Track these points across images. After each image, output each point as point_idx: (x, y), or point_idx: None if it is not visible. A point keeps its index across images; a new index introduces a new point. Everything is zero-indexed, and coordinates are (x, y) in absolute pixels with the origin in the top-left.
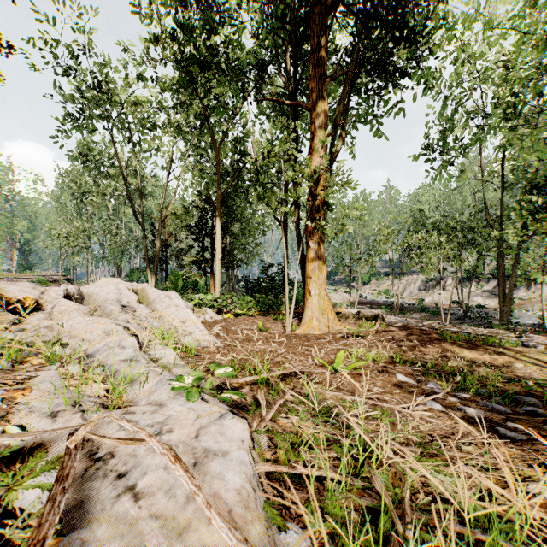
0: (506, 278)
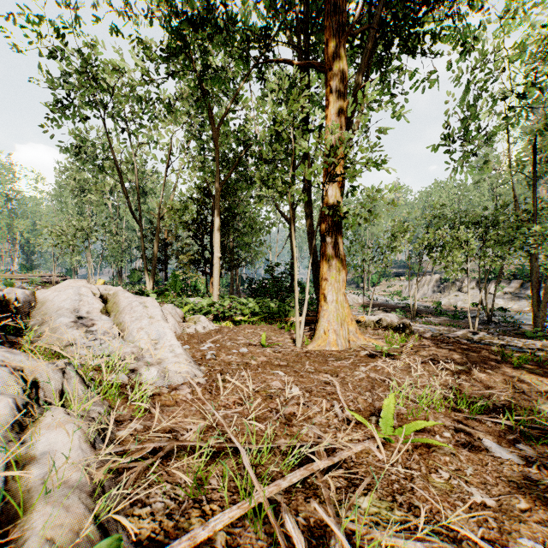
0: (528, 279)
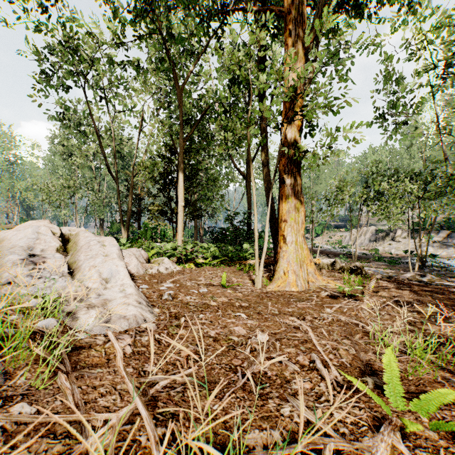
0: (453, 229)
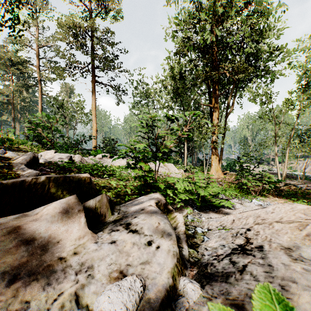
0: None
